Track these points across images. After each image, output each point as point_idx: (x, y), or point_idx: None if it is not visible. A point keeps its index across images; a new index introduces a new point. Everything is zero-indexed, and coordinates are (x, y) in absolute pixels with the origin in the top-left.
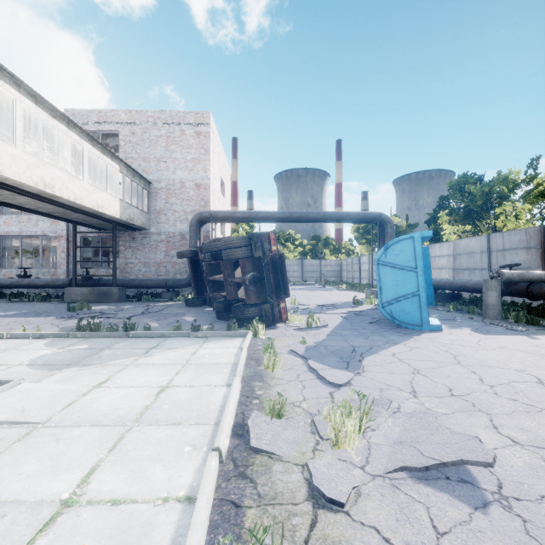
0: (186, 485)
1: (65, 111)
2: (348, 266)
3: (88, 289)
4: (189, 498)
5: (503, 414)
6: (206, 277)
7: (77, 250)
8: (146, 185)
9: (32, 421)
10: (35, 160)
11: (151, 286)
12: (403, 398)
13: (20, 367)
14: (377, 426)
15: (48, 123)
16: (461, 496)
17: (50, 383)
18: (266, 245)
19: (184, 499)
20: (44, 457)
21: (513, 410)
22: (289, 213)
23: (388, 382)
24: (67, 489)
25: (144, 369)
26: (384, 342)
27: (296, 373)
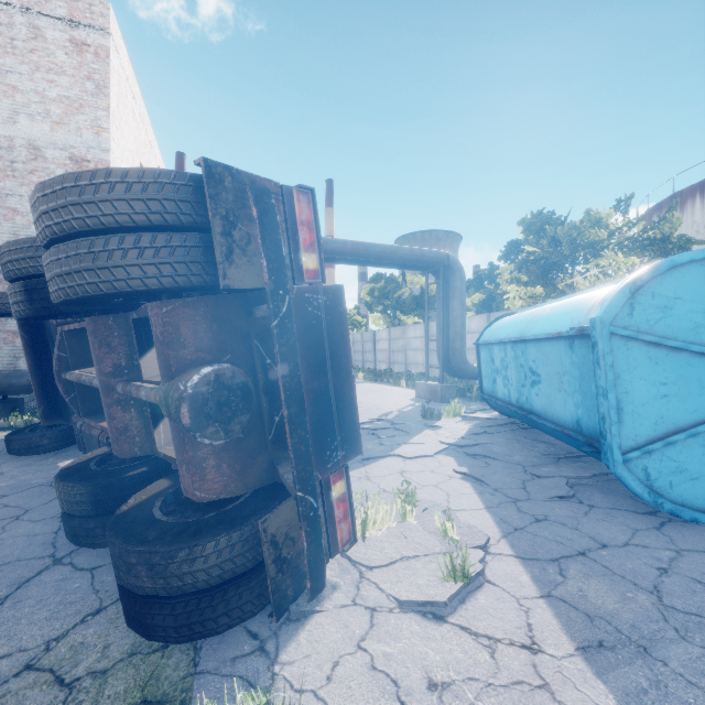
0: None
1: None
2: (356, 345)
3: None
4: None
5: None
6: (59, 371)
7: None
8: None
9: None
10: None
11: None
12: None
13: None
14: None
15: None
16: None
17: None
18: None
19: None
20: None
21: None
22: None
23: None
24: None
25: None
26: None
27: None
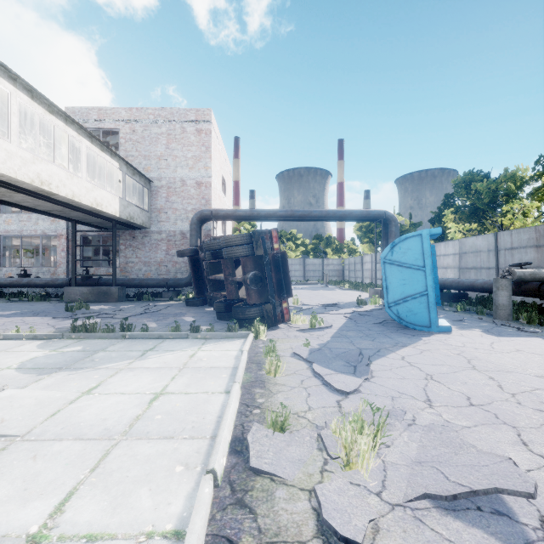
0: (175, 516)
1: (66, 108)
2: (351, 266)
3: (88, 289)
4: (177, 533)
5: (531, 427)
6: (206, 276)
7: (77, 249)
8: (147, 183)
9: (10, 434)
10: (31, 156)
11: (151, 285)
12: (417, 407)
13: (7, 371)
14: (392, 441)
15: (45, 118)
16: (498, 532)
17: (37, 389)
18: (268, 243)
19: (171, 534)
20: (17, 478)
21: (541, 422)
22: (292, 211)
23: (400, 389)
24: (37, 520)
25: (138, 373)
26: (392, 344)
27: (300, 378)
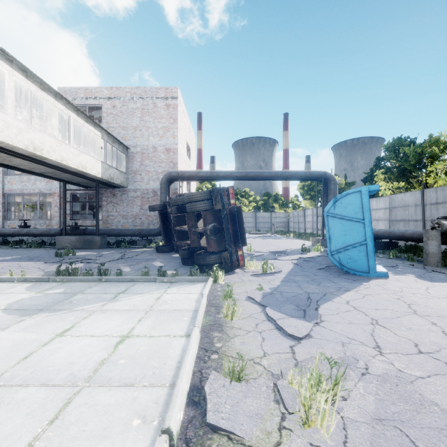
0: None
1: (58, 88)
2: (295, 218)
3: (76, 238)
4: None
5: None
6: (173, 227)
7: (67, 205)
8: (125, 149)
9: None
10: (25, 126)
11: (128, 235)
12: (368, 354)
13: None
14: (348, 393)
15: (38, 94)
16: None
17: (16, 330)
18: (226, 199)
19: None
20: None
21: None
22: (245, 172)
23: (349, 335)
24: None
25: (109, 315)
26: (336, 289)
27: (255, 322)
